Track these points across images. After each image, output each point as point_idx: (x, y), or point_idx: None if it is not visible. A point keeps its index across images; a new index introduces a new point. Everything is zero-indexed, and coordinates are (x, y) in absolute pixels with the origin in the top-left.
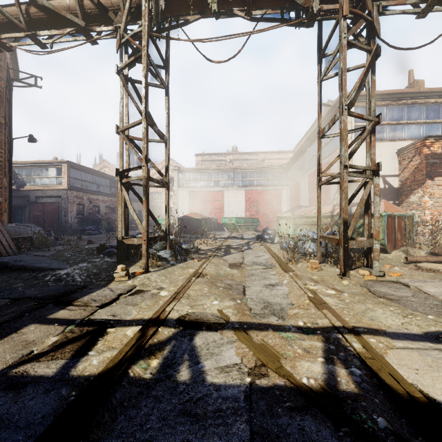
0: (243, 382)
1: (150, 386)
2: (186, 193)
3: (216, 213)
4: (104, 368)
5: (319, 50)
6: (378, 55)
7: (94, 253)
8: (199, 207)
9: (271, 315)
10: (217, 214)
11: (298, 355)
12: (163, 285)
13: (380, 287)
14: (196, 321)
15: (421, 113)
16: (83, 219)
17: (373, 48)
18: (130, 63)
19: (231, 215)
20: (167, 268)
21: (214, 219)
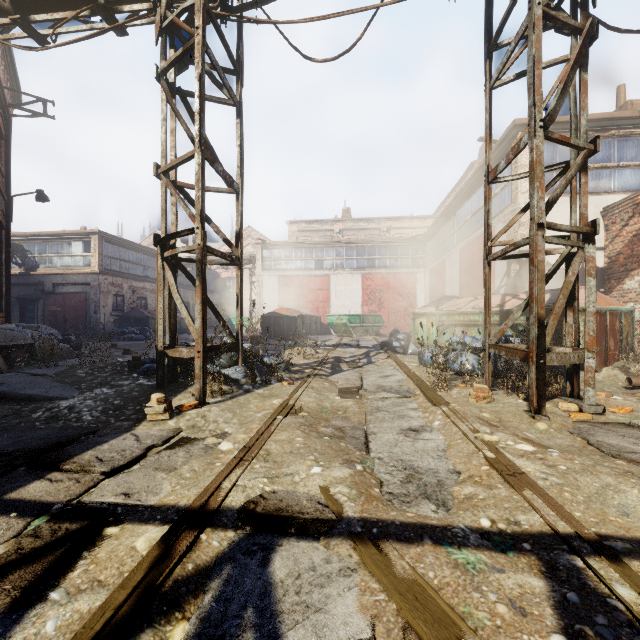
0: None
1: None
2: (274, 279)
3: (319, 308)
4: None
5: (488, 38)
6: (593, 37)
7: (123, 370)
8: (293, 299)
9: (422, 499)
10: (320, 310)
11: (501, 623)
12: (227, 429)
13: (606, 436)
14: (277, 515)
15: None
16: (122, 318)
17: (586, 25)
18: (177, 61)
19: (340, 311)
20: (237, 397)
21: (316, 318)
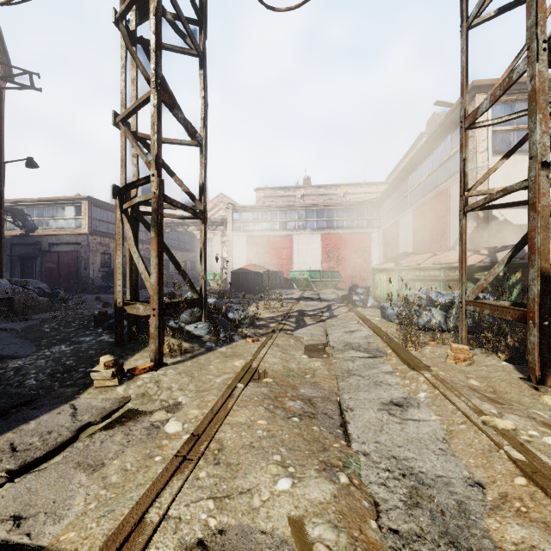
0: None
1: None
2: (242, 239)
3: (283, 264)
4: None
5: None
6: None
7: (89, 325)
8: (260, 257)
9: (448, 549)
10: (283, 266)
11: None
12: (181, 398)
13: None
14: None
15: None
16: (109, 273)
17: None
18: (135, 1)
19: (302, 267)
20: (198, 356)
21: (280, 273)
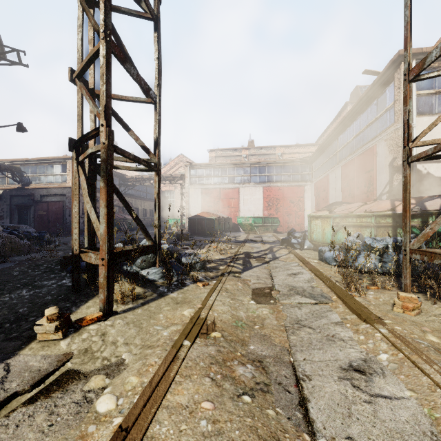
0: None
1: None
2: (198, 191)
3: (231, 212)
4: None
5: None
6: None
7: (55, 268)
8: (212, 206)
9: None
10: (232, 213)
11: None
12: (124, 355)
13: None
14: None
15: None
16: None
17: None
18: None
19: (247, 214)
20: (149, 302)
21: (229, 219)
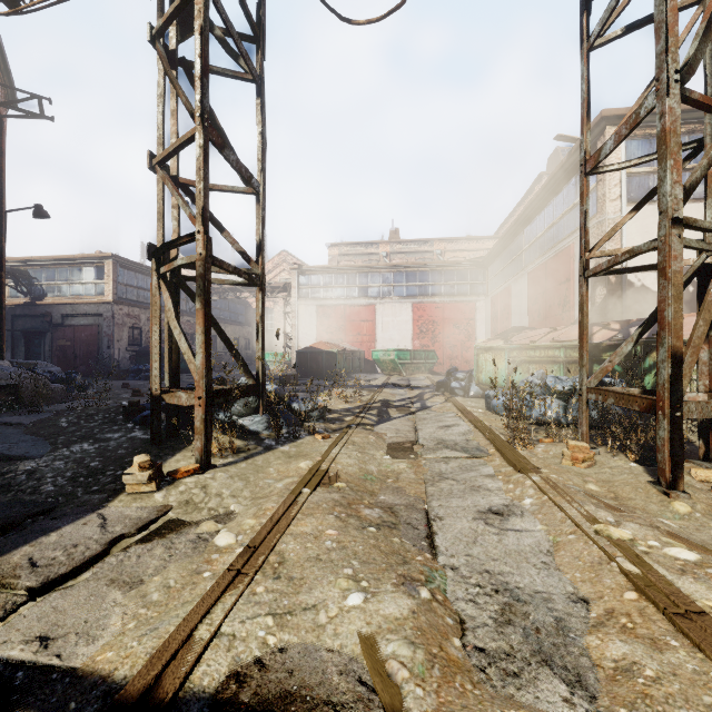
0: None
1: None
2: (311, 309)
3: (363, 342)
4: None
5: None
6: None
7: (117, 418)
8: (333, 332)
9: (539, 667)
10: (364, 344)
11: None
12: (234, 506)
13: None
14: None
15: None
16: (139, 353)
17: None
18: (176, 15)
19: (387, 345)
20: (254, 456)
21: (359, 353)
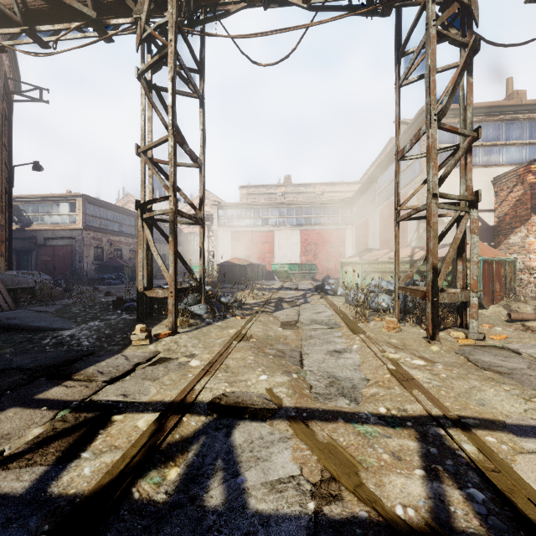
0: (304, 511)
1: (163, 516)
2: (227, 234)
3: (265, 258)
4: (95, 486)
5: (397, 47)
6: (476, 50)
7: (109, 308)
8: (243, 251)
9: (340, 397)
10: (265, 259)
11: (384, 464)
12: (195, 351)
13: (483, 355)
14: (236, 406)
15: (523, 132)
16: (102, 266)
17: (471, 41)
18: (154, 64)
19: (282, 260)
20: (201, 328)
21: (262, 266)
